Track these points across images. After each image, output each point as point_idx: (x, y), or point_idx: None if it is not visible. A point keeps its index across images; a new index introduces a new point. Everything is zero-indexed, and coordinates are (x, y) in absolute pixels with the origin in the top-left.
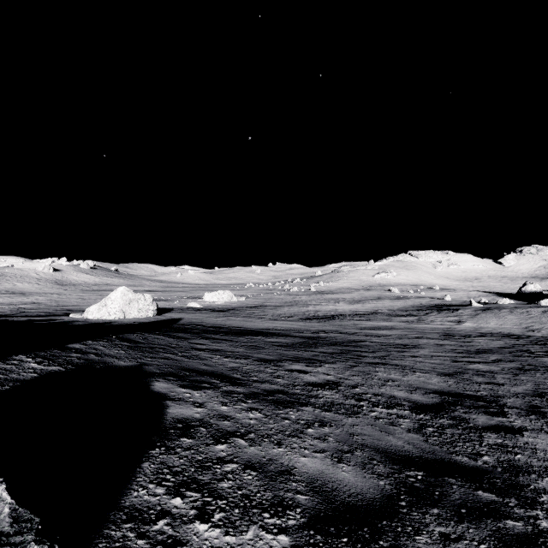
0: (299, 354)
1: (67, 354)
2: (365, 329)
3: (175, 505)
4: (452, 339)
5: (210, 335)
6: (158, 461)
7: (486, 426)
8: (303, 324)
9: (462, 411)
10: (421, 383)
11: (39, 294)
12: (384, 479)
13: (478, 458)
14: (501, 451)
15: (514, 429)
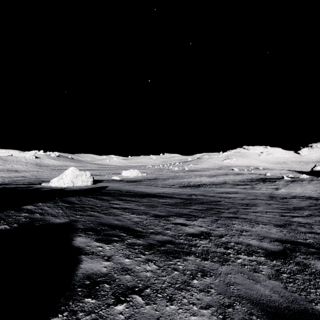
0: (180, 210)
1: (18, 214)
2: (219, 193)
3: None
4: (275, 200)
5: (123, 197)
6: None
7: None
8: (181, 190)
9: (302, 257)
10: (265, 233)
11: (26, 172)
12: None
13: None
14: None
15: None
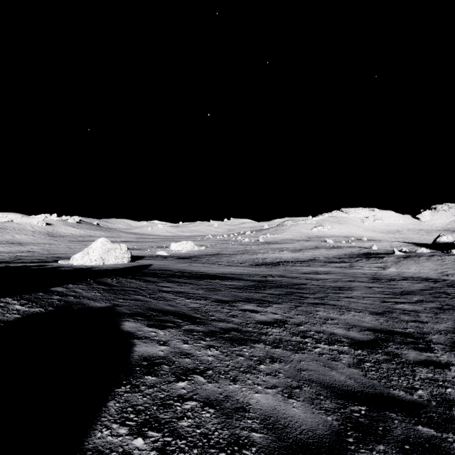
0: (250, 295)
1: (49, 296)
2: (305, 273)
3: (136, 446)
4: (379, 282)
5: (175, 279)
6: (123, 400)
7: (417, 361)
8: (253, 269)
9: (394, 347)
10: (356, 321)
11: (34, 244)
12: (332, 415)
13: (413, 392)
14: (433, 385)
15: (441, 364)
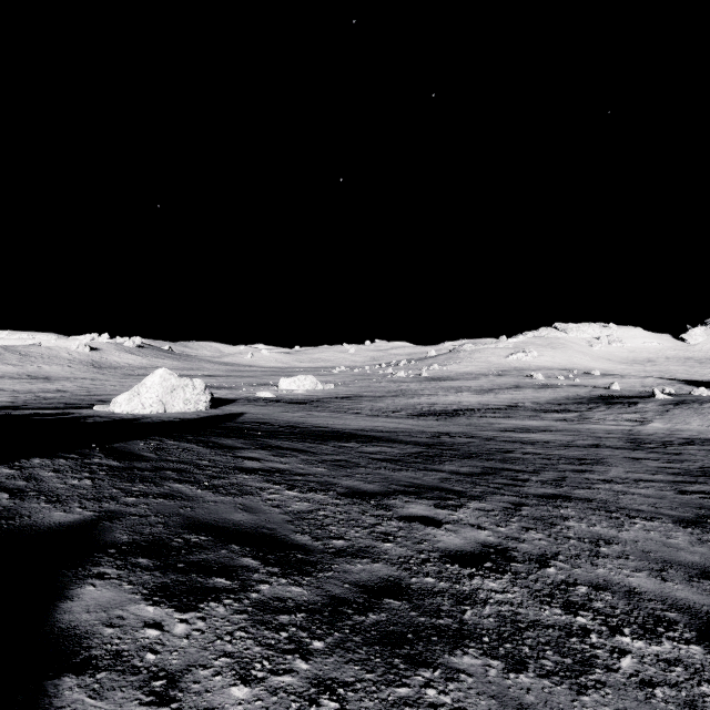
0: (417, 477)
1: None
2: (506, 431)
3: None
4: (647, 449)
5: (275, 441)
6: None
7: None
8: (415, 422)
9: None
10: (662, 546)
11: (68, 380)
12: None
13: None
14: None
15: None
